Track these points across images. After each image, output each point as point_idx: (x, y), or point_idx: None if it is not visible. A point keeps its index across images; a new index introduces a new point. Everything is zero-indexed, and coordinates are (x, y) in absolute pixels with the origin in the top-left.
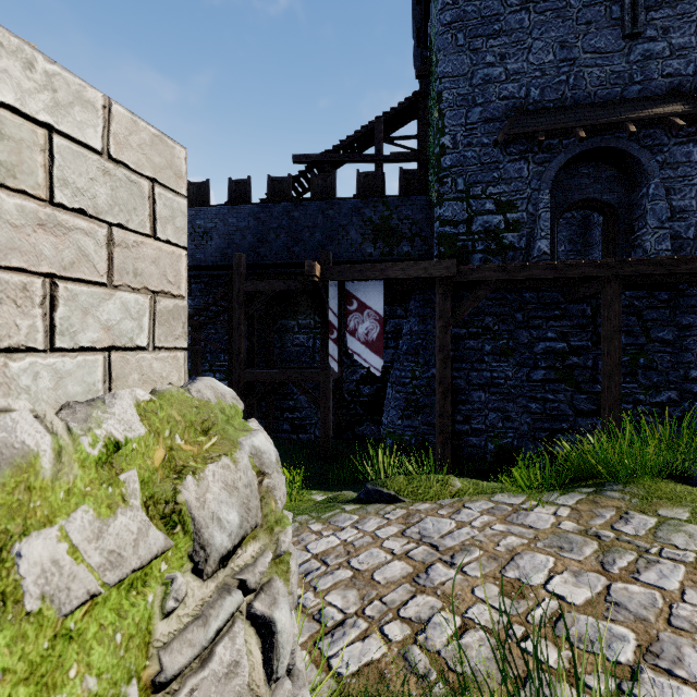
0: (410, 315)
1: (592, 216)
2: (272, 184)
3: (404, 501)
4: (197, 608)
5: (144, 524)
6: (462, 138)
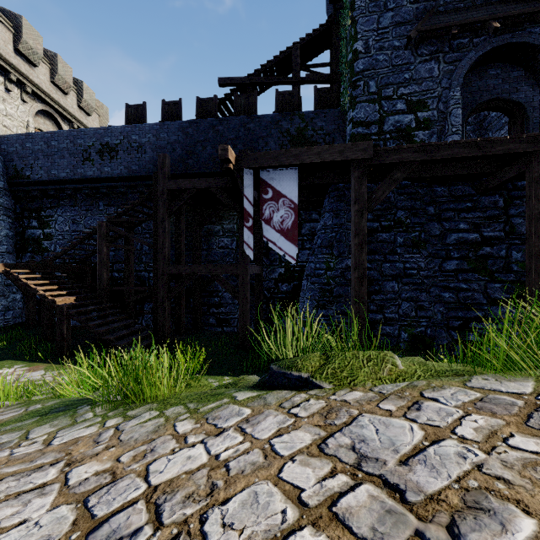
0: (324, 211)
1: (488, 134)
2: (200, 104)
3: (321, 387)
4: None
5: None
6: (374, 43)
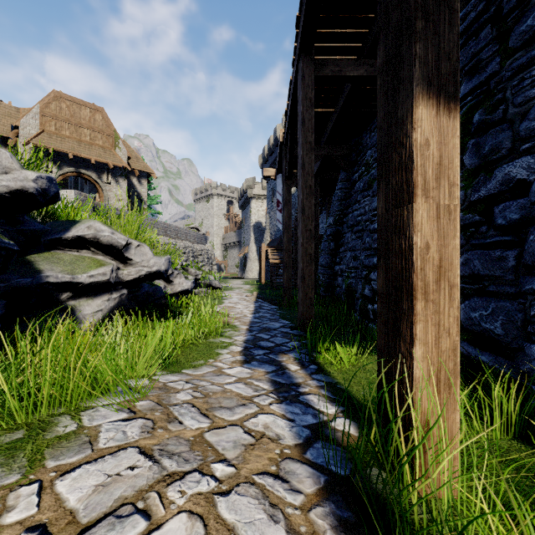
0: None
1: None
2: None
3: None
4: None
5: None
6: None
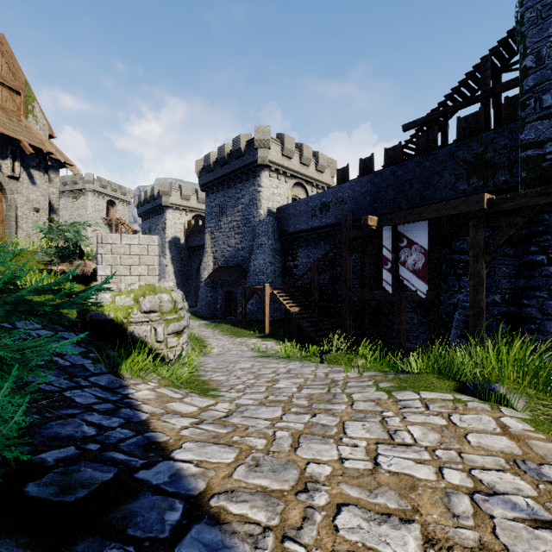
0: None
1: None
2: (387, 154)
3: (324, 363)
4: (140, 317)
5: (131, 300)
6: (548, 51)
